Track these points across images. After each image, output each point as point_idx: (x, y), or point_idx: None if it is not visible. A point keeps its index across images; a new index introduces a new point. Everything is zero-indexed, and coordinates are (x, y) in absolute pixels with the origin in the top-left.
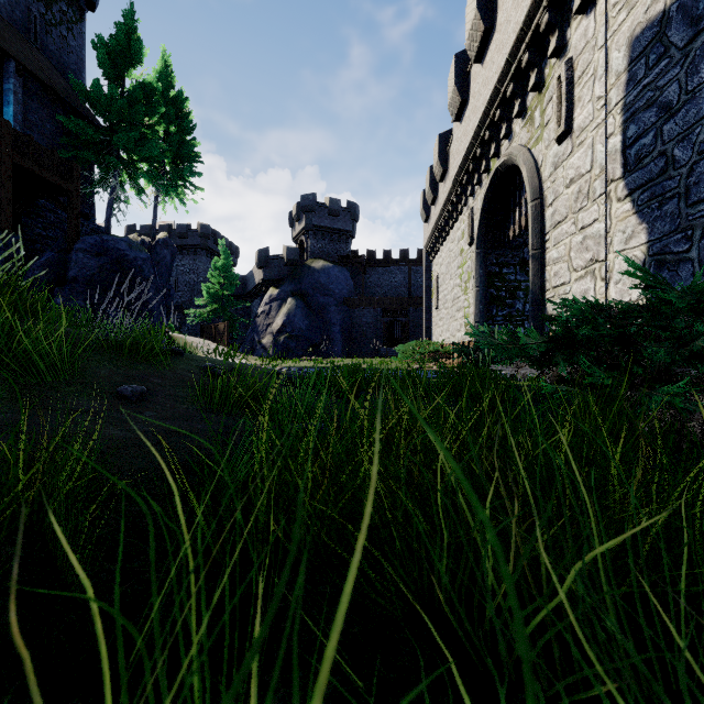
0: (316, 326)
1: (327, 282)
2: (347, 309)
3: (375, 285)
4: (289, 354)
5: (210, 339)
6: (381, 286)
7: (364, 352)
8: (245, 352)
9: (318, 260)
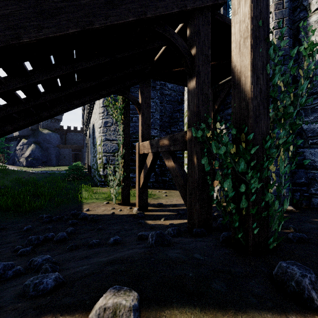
0: (44, 155)
1: (49, 138)
2: (58, 149)
3: (70, 139)
4: (33, 165)
5: None
6: (73, 139)
7: (65, 164)
8: (10, 164)
9: (45, 129)
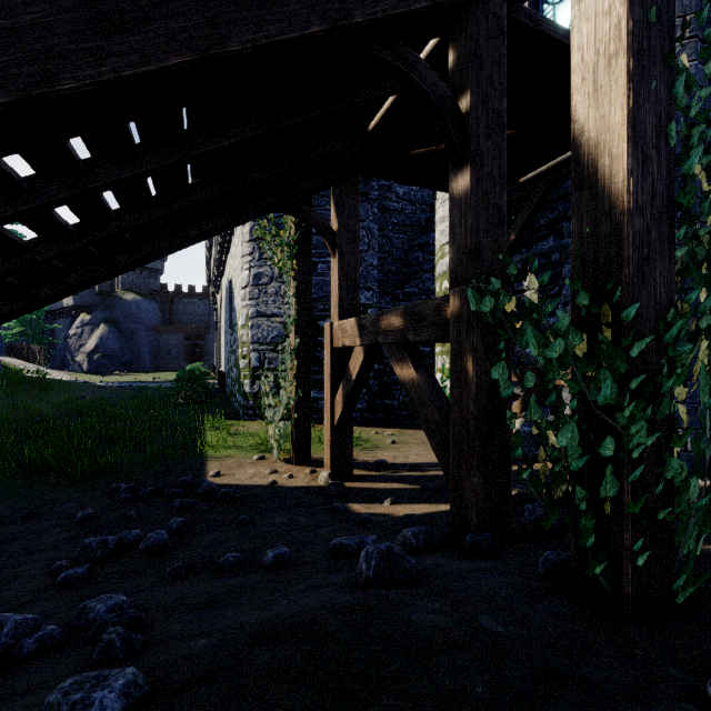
0: (127, 347)
1: (137, 312)
2: (155, 334)
3: (182, 312)
4: (103, 370)
5: (21, 358)
6: (187, 314)
7: (170, 366)
8: (55, 367)
9: (129, 292)
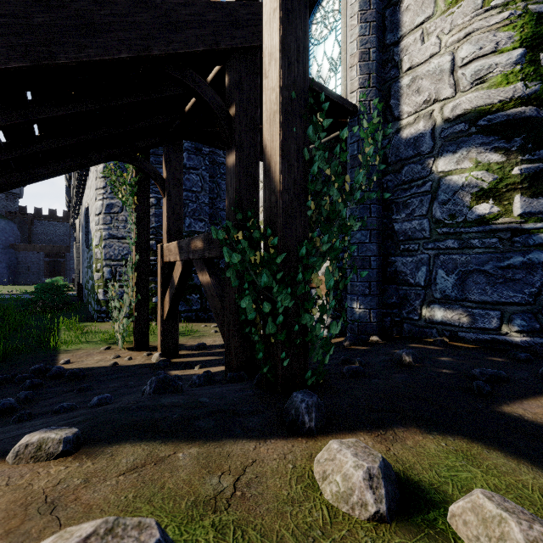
0: None
1: None
2: (13, 251)
3: (42, 233)
4: None
5: None
6: (47, 234)
7: (29, 281)
8: None
9: None
